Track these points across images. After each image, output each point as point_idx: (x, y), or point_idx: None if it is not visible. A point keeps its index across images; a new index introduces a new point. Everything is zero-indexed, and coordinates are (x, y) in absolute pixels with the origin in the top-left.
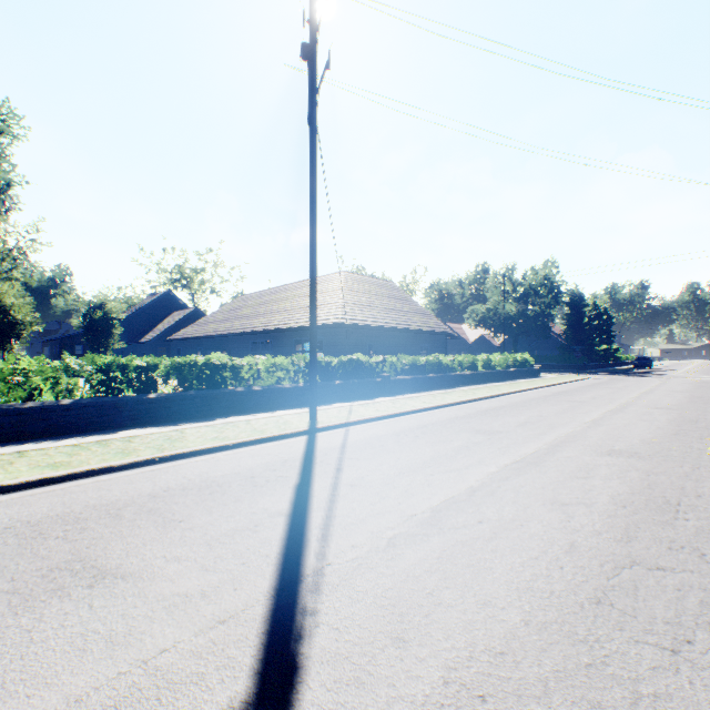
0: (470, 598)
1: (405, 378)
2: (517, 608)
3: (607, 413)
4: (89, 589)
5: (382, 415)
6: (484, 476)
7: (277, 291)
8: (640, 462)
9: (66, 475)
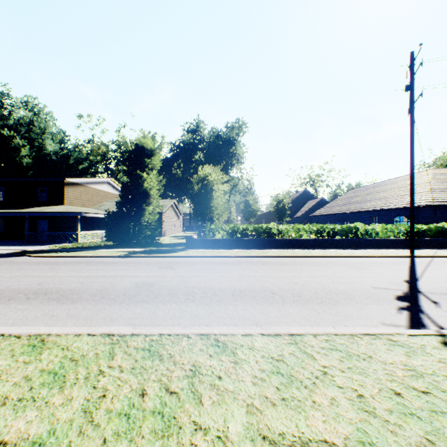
0: None
1: None
2: None
3: None
4: (362, 269)
5: None
6: None
7: (377, 185)
8: None
9: (329, 256)
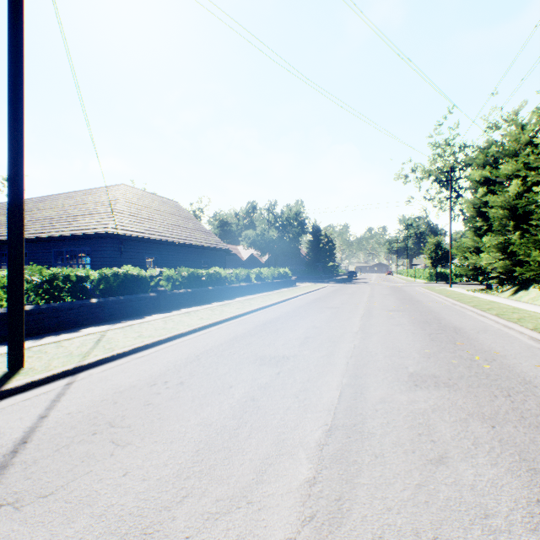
0: None
1: (184, 292)
2: None
3: (364, 318)
4: None
5: (141, 345)
6: (297, 512)
7: (46, 199)
8: (456, 394)
9: None
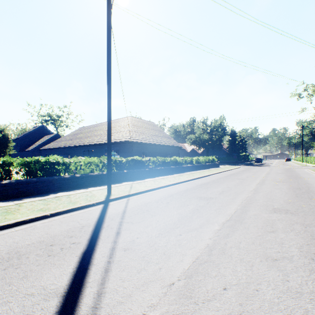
0: None
1: (160, 168)
2: None
3: (258, 185)
4: None
5: (148, 189)
6: (213, 234)
7: (97, 125)
8: (294, 216)
9: None
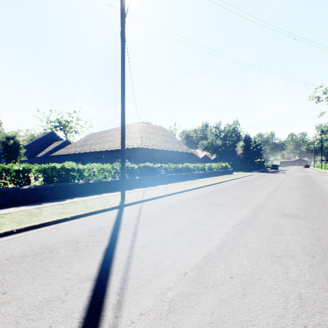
0: None
1: (172, 175)
2: None
3: (271, 192)
4: None
5: (160, 195)
6: (223, 235)
7: (108, 131)
8: (303, 221)
9: None
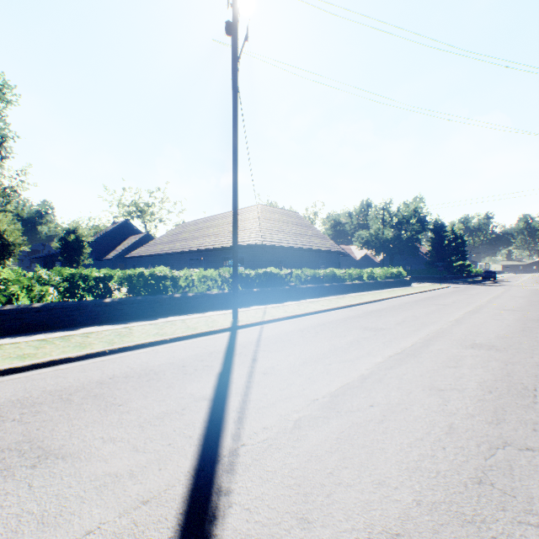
0: (367, 478)
1: (307, 287)
2: (408, 488)
3: (466, 313)
4: (31, 469)
5: (289, 315)
6: (372, 365)
7: (209, 219)
8: (498, 353)
9: (30, 365)
